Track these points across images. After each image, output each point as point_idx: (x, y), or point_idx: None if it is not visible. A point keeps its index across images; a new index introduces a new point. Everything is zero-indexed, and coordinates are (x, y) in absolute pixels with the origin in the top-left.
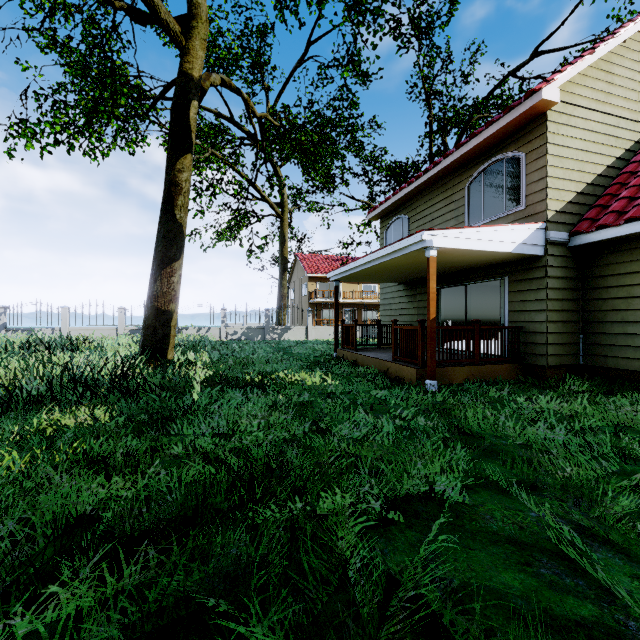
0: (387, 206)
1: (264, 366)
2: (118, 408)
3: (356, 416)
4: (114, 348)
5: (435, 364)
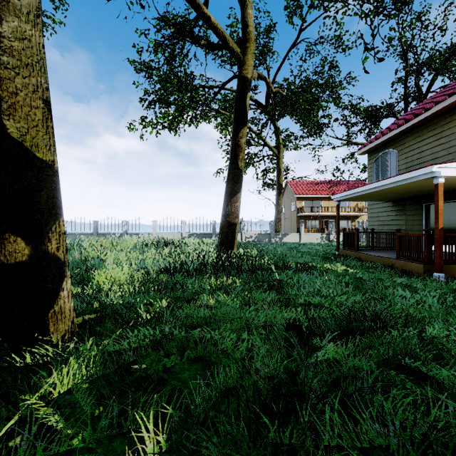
0: (376, 144)
1: (294, 259)
2: (241, 278)
3: (395, 292)
4: (194, 245)
5: (442, 261)
